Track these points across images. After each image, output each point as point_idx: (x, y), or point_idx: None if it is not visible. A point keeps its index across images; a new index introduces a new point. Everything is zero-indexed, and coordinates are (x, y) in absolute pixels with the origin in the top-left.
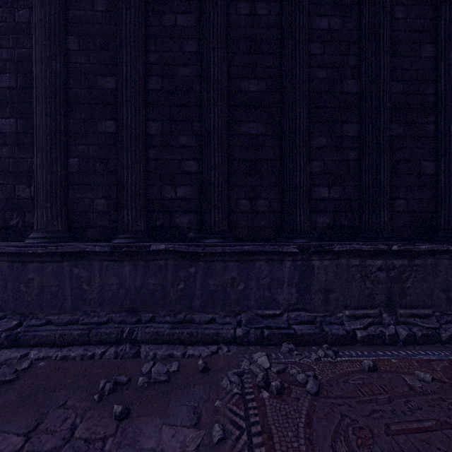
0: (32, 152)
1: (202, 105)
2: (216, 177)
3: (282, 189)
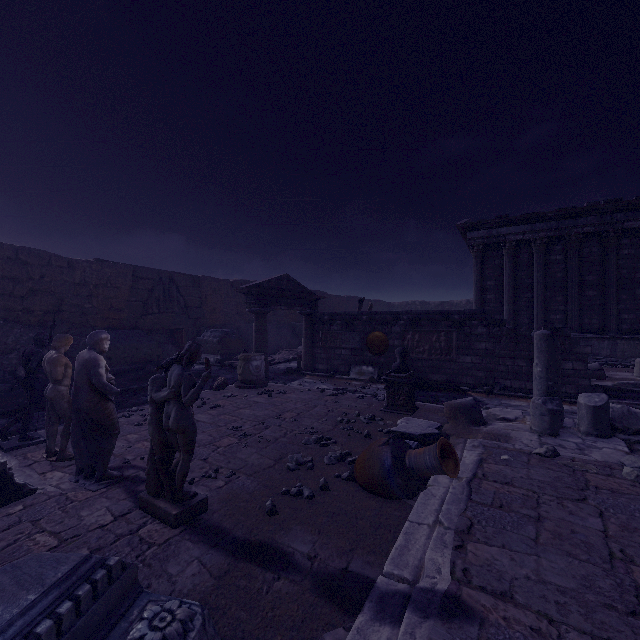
0: (500, 305)
1: (568, 288)
2: (575, 312)
3: (604, 315)
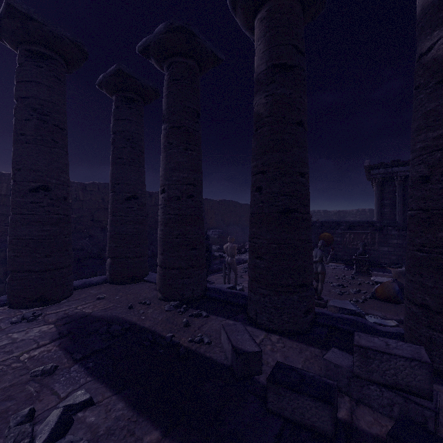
0: (393, 215)
1: None
2: None
3: None
